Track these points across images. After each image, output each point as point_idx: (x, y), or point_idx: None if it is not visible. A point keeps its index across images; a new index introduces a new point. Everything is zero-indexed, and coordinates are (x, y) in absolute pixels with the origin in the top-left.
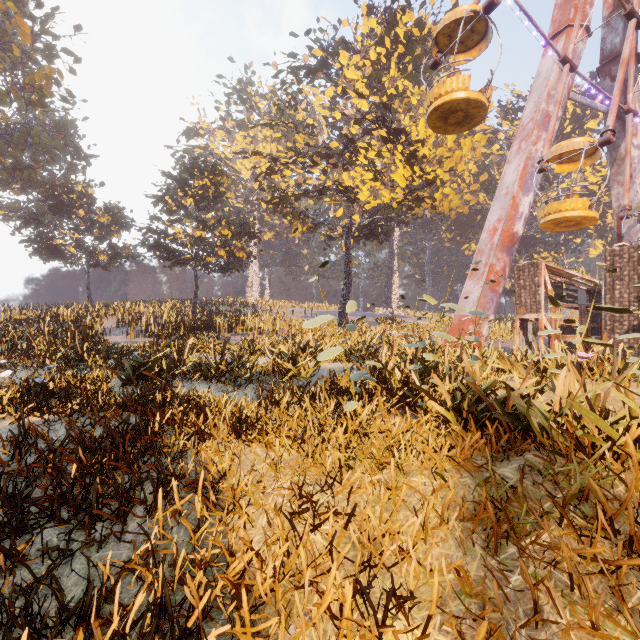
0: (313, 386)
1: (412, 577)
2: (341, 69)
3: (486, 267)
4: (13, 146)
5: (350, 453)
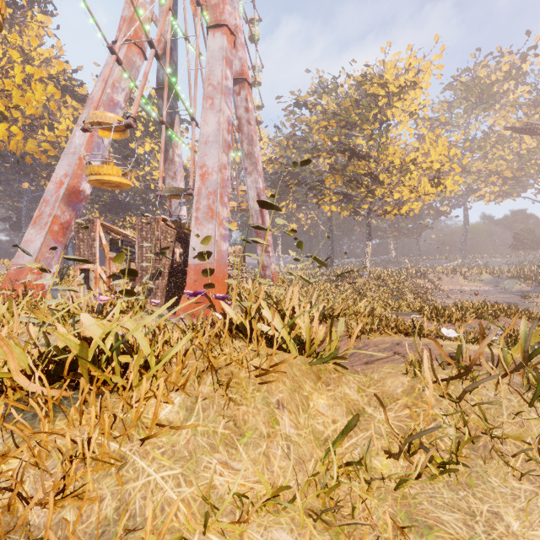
0: None
1: None
2: None
3: (50, 217)
4: None
5: None
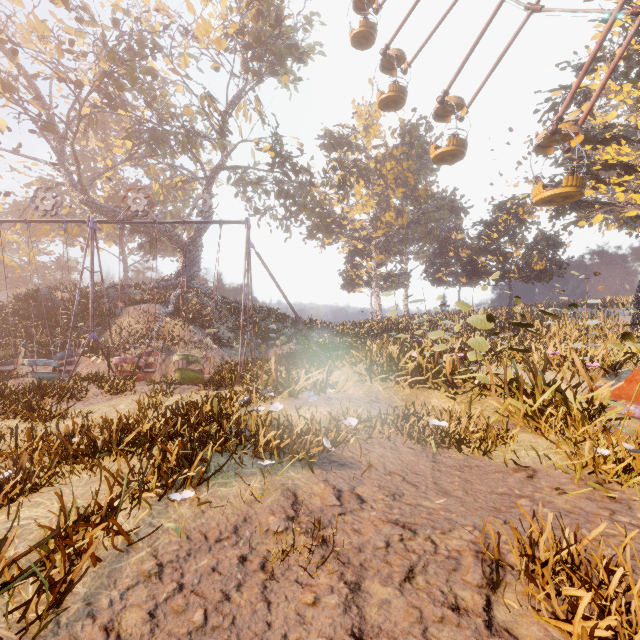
0: None
1: None
2: (591, 85)
3: None
4: (422, 225)
5: None
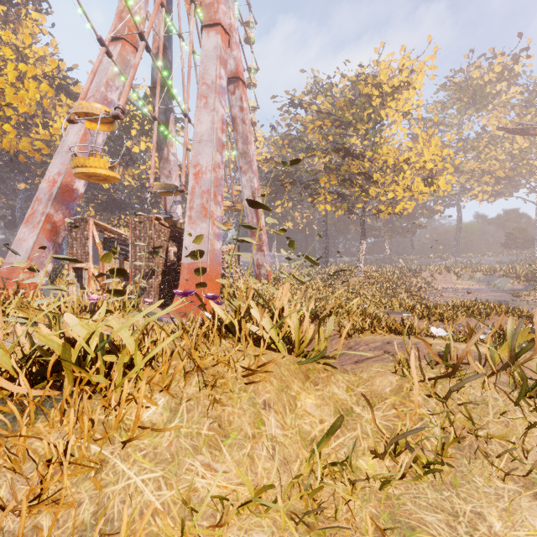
0: None
1: None
2: None
3: (43, 216)
4: None
5: None
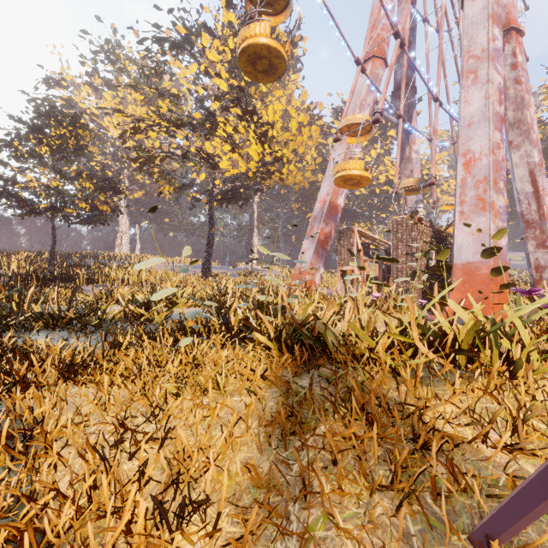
0: (160, 328)
1: (209, 482)
2: (203, 50)
3: (318, 230)
4: None
5: (180, 383)
